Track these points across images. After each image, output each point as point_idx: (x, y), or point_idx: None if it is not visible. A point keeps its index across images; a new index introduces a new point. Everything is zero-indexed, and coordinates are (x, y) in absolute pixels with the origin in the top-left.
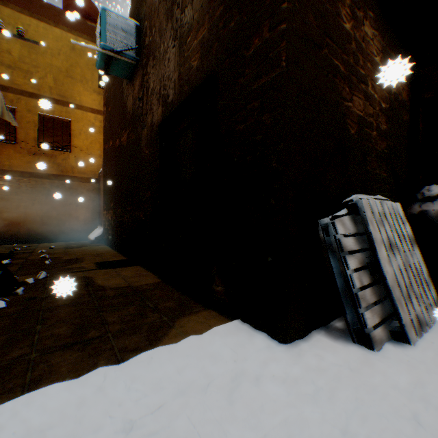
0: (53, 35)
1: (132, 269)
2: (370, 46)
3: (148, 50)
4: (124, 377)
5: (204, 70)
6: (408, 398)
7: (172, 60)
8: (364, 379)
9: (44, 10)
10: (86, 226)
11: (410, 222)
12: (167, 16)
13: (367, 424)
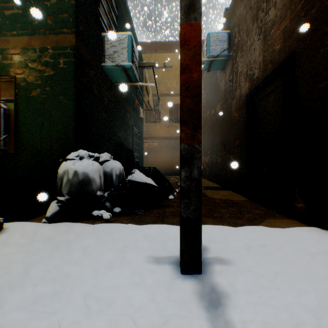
0: (175, 58)
1: (226, 192)
2: None
3: (236, 47)
4: (240, 231)
5: (285, 50)
6: None
7: (256, 49)
8: None
9: (171, 46)
10: None
11: None
12: (252, 20)
13: None
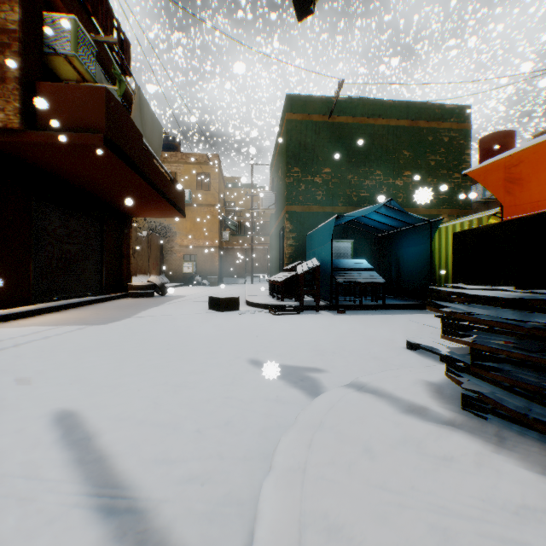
0: None
1: None
2: None
3: None
4: None
5: None
6: None
7: None
8: None
9: None
10: None
11: None
12: None
13: None
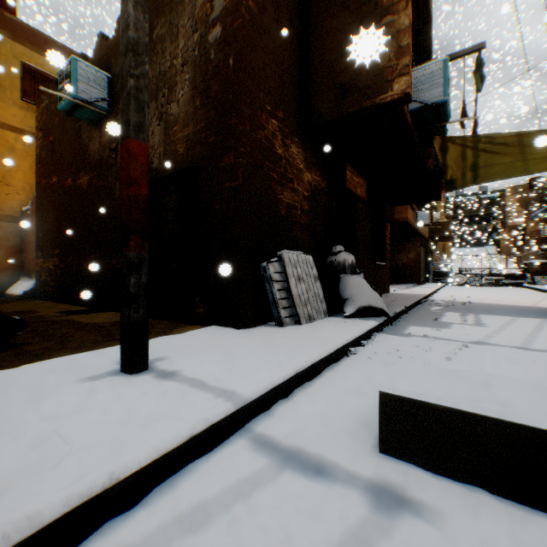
0: None
1: (108, 314)
2: (296, 159)
3: None
4: (159, 341)
5: (189, 158)
6: (288, 334)
7: (156, 134)
8: (274, 333)
9: None
10: (3, 279)
11: (320, 268)
12: (151, 95)
13: (268, 338)
